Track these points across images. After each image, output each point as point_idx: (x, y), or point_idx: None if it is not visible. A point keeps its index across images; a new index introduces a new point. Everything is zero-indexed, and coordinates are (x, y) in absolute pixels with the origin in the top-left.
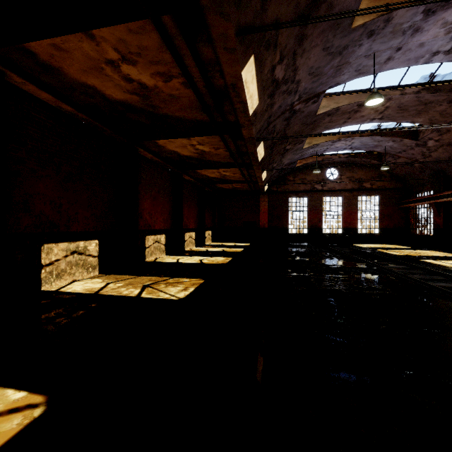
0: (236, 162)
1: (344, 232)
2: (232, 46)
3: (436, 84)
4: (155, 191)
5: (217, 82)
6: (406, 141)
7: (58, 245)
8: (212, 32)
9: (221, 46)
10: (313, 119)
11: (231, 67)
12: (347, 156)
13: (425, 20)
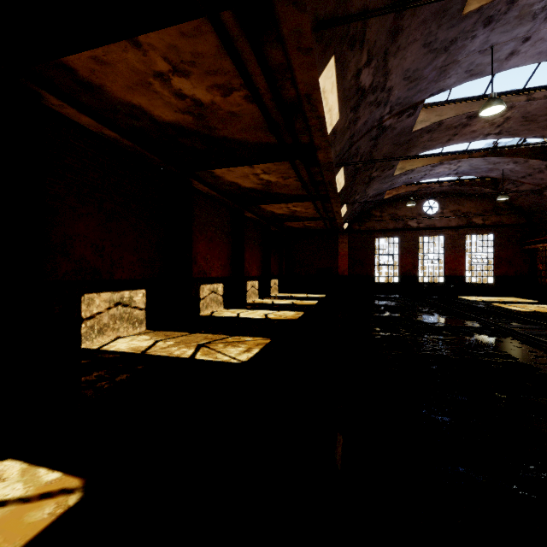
0: (310, 194)
1: (447, 281)
2: (308, 45)
3: None
4: (211, 231)
5: (288, 93)
6: (533, 162)
7: (101, 295)
8: (283, 29)
9: (293, 46)
10: (408, 137)
11: (305, 73)
12: (451, 184)
13: None
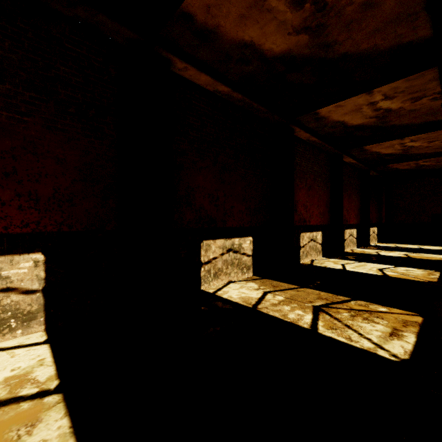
0: None
1: None
2: None
3: None
4: (310, 179)
5: None
6: None
7: (216, 242)
8: None
9: None
10: None
11: None
12: None
13: None
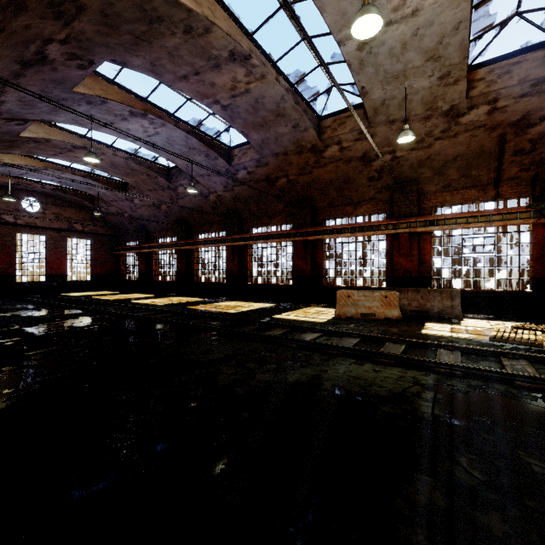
0: None
1: (49, 280)
2: None
3: (139, 158)
4: None
5: None
6: (118, 193)
7: None
8: None
9: None
10: (14, 138)
11: None
12: (55, 188)
13: (131, 117)
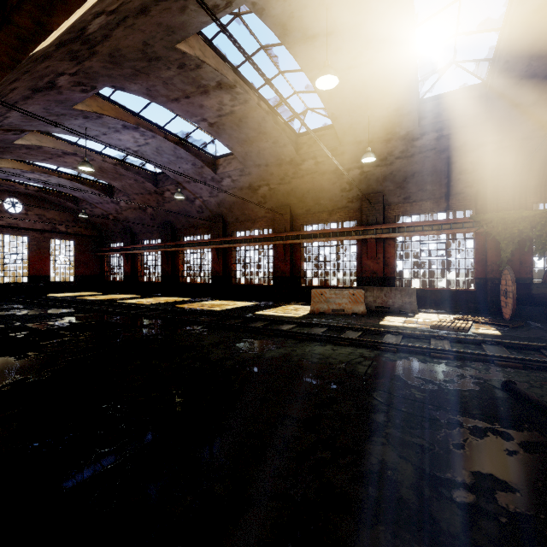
0: None
1: (32, 281)
2: None
3: (127, 164)
4: None
5: None
6: (104, 196)
7: None
8: None
9: None
10: (7, 145)
11: None
12: (38, 190)
13: (123, 129)
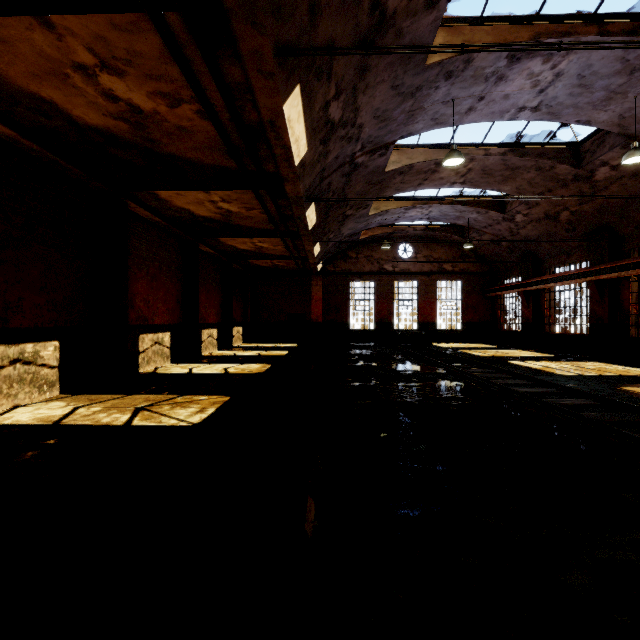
0: (278, 229)
1: (420, 328)
2: (270, 69)
3: (523, 146)
4: (154, 267)
5: (249, 115)
6: (492, 214)
7: None
8: (241, 47)
9: (254, 68)
10: (381, 177)
11: (268, 97)
12: (424, 228)
13: (510, 68)
